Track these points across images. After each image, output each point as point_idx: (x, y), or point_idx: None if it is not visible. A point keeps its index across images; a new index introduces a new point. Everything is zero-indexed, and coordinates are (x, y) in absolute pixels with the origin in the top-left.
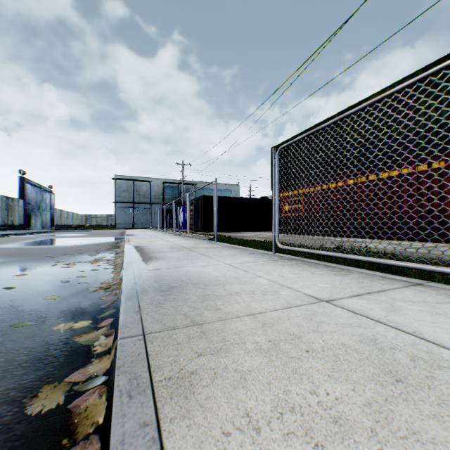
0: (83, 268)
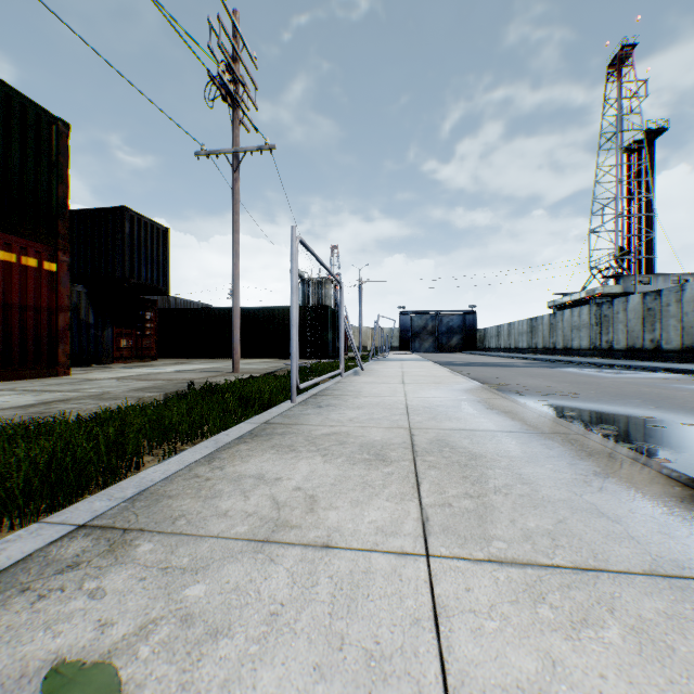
0: (676, 455)
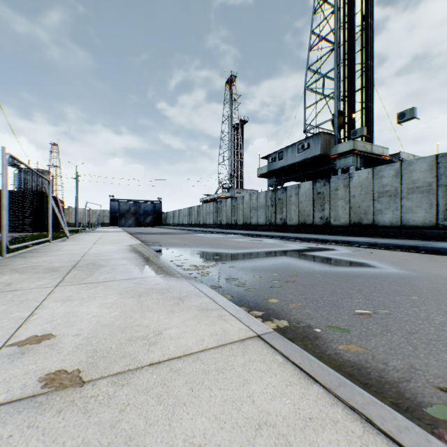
0: (191, 261)
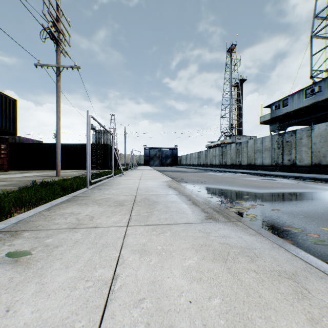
0: (224, 199)
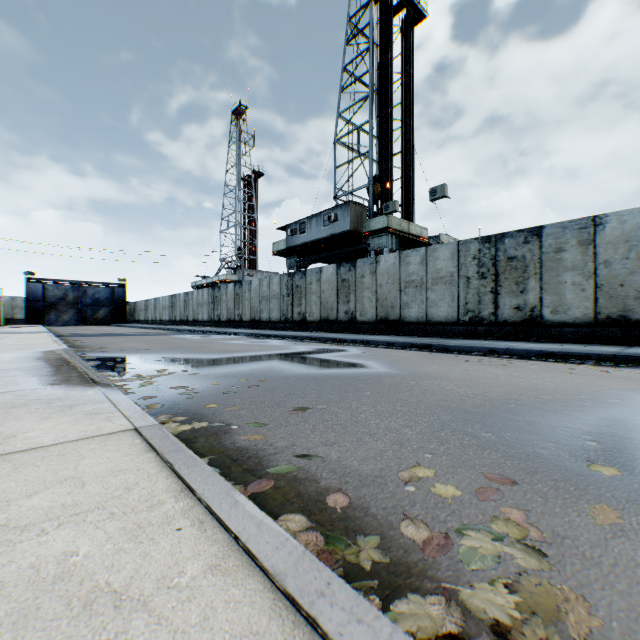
0: (139, 370)
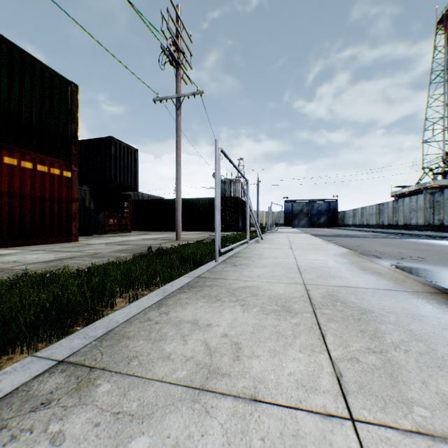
0: None
